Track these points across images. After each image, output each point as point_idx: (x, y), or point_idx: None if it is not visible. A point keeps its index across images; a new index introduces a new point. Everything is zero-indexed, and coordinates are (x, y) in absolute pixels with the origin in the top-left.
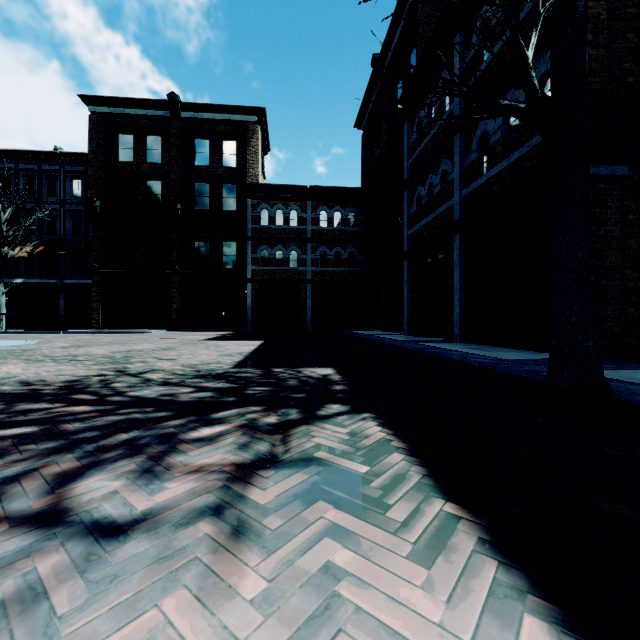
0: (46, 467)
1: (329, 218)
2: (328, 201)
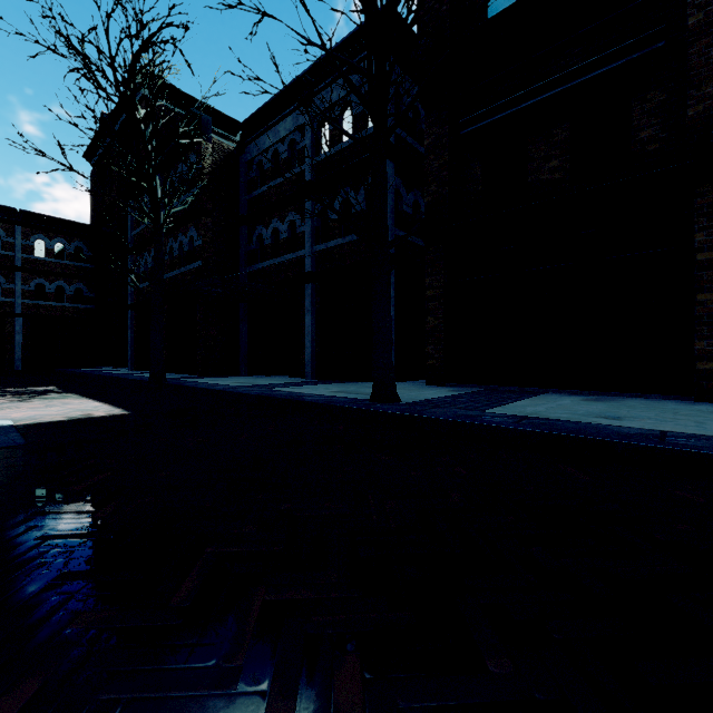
0: None
1: (49, 249)
2: (47, 230)
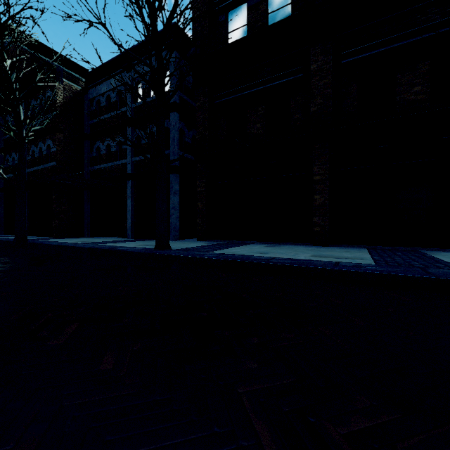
0: None
1: None
2: None
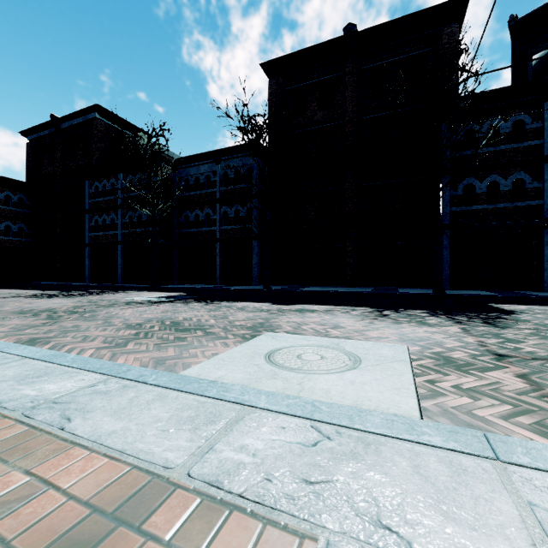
0: (103, 294)
1: None
2: None
